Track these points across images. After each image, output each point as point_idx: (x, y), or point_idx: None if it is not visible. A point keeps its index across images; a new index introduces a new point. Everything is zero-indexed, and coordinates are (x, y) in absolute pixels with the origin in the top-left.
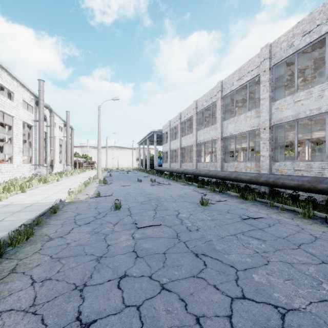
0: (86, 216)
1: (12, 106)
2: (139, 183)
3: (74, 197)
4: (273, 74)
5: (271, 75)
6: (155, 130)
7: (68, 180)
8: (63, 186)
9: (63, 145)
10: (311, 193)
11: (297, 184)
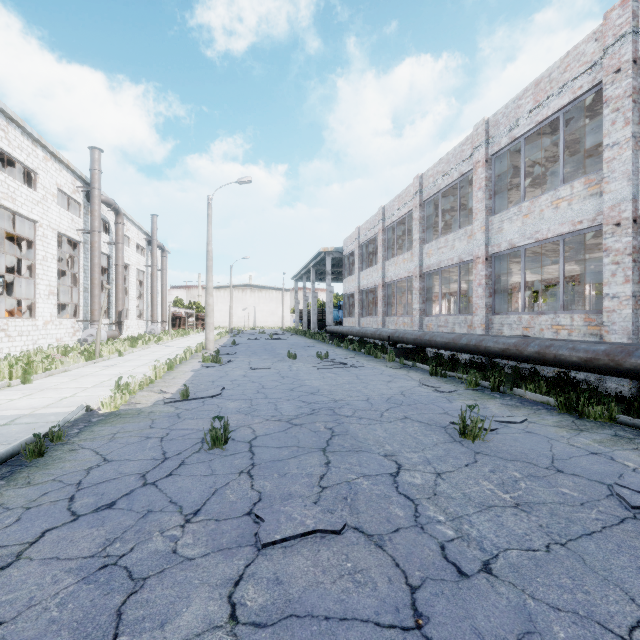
0: (119, 471)
1: (32, 199)
2: (292, 363)
3: (126, 399)
4: None
5: (639, 78)
6: (328, 249)
7: (145, 352)
8: (123, 368)
9: (145, 282)
10: None
11: None
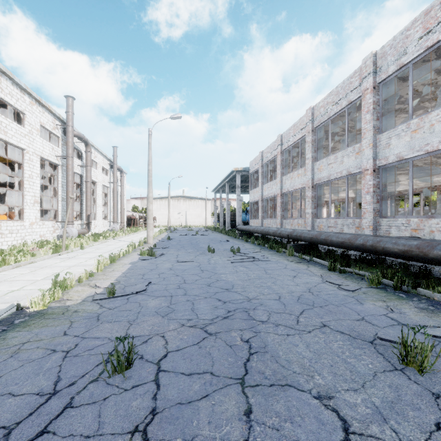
0: None
1: (20, 133)
2: (210, 256)
3: (59, 295)
4: None
5: None
6: (238, 168)
7: (102, 246)
8: (77, 260)
9: (109, 194)
10: None
11: None
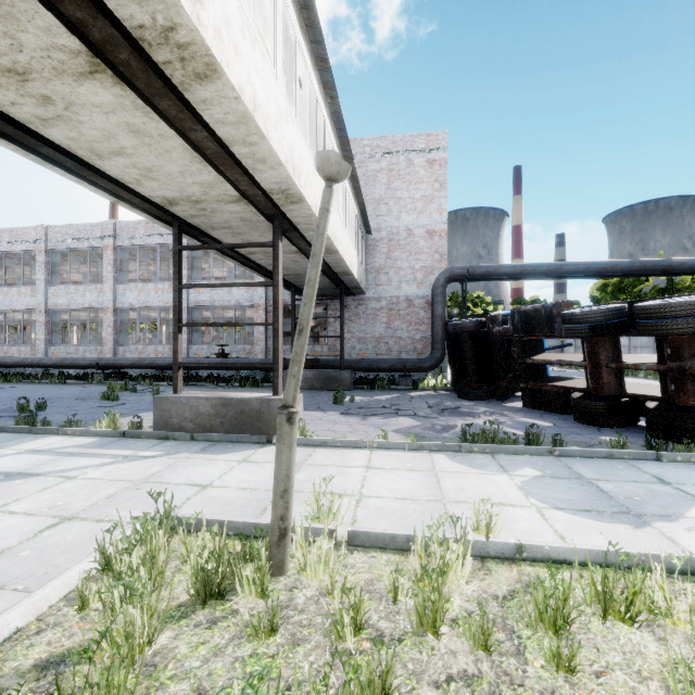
0: None
1: None
2: None
3: None
4: (51, 257)
5: (49, 258)
6: None
7: None
8: None
9: None
10: (64, 369)
11: (54, 363)
